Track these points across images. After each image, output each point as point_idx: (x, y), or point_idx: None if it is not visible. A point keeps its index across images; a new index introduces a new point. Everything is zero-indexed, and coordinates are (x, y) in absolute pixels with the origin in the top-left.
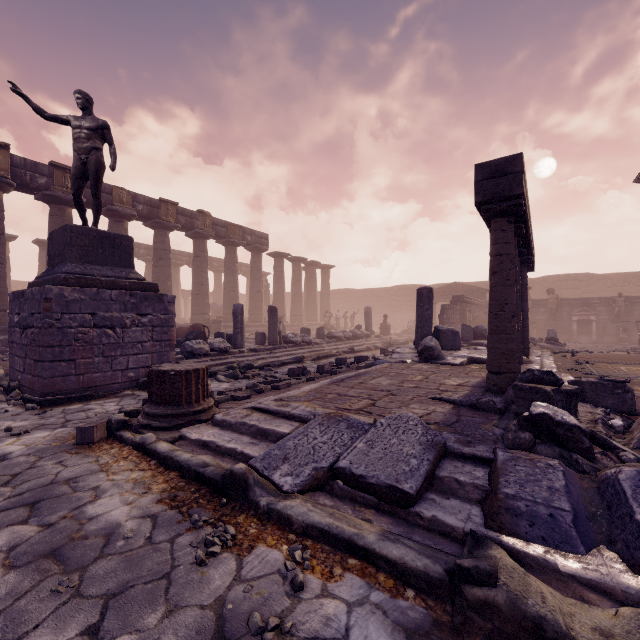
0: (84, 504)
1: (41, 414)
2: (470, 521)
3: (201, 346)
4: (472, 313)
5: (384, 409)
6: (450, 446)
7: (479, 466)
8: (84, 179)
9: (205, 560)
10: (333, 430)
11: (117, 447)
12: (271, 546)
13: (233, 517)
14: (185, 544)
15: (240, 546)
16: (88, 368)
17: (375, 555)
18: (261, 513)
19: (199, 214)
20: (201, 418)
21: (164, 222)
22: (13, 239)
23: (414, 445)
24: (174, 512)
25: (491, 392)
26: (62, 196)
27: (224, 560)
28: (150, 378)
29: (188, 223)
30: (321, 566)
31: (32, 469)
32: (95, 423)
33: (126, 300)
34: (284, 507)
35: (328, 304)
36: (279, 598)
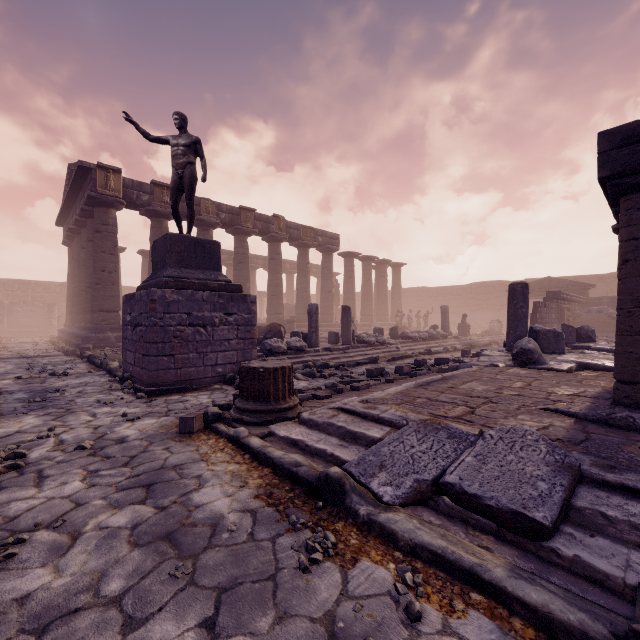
0: (190, 491)
1: (148, 403)
2: (631, 570)
3: (279, 344)
4: (571, 312)
5: (487, 419)
6: (586, 470)
7: (632, 499)
8: (180, 192)
9: (308, 567)
10: (432, 439)
11: (213, 438)
12: (376, 562)
13: (331, 523)
14: (286, 546)
15: (342, 557)
16: (184, 363)
17: (506, 595)
18: (360, 523)
19: (274, 218)
20: (288, 416)
21: (243, 228)
22: (123, 250)
23: (539, 465)
24: (271, 510)
25: (621, 405)
26: (160, 210)
27: (327, 570)
28: (241, 374)
29: (264, 228)
30: (437, 595)
31: (145, 453)
32: (194, 414)
33: (215, 301)
34: (386, 520)
35: (399, 303)
36: (394, 626)
